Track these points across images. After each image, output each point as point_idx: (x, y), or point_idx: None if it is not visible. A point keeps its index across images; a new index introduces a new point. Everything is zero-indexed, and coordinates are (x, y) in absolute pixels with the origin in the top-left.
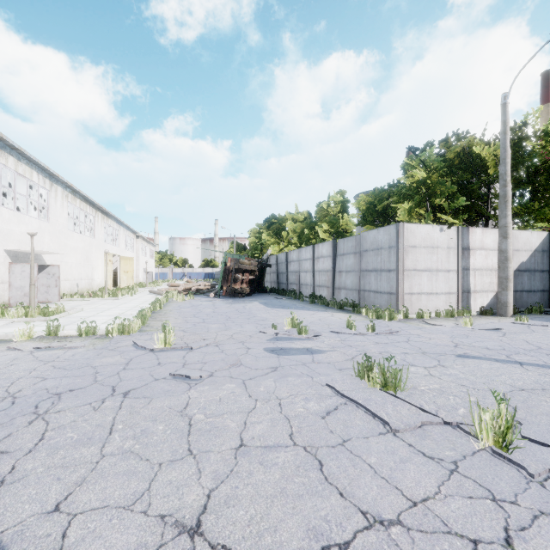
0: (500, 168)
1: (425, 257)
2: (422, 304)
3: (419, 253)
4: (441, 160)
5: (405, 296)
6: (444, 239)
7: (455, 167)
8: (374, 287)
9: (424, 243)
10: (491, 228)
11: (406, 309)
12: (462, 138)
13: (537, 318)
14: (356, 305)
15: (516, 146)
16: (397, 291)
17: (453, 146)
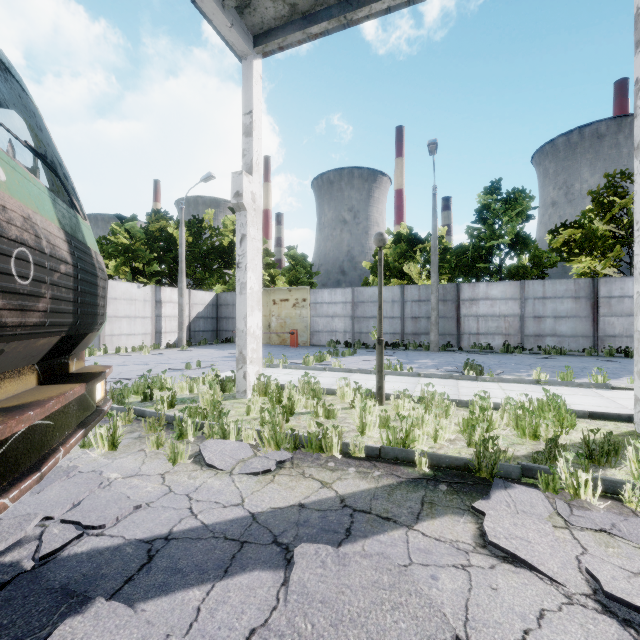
0: (179, 250)
1: (125, 307)
2: (122, 343)
3: (120, 304)
4: (147, 230)
5: (107, 337)
6: (142, 294)
7: (157, 238)
8: None
9: (125, 296)
10: (189, 285)
11: (106, 347)
12: (163, 218)
13: (199, 347)
14: None
15: (195, 234)
16: (100, 334)
17: (153, 224)
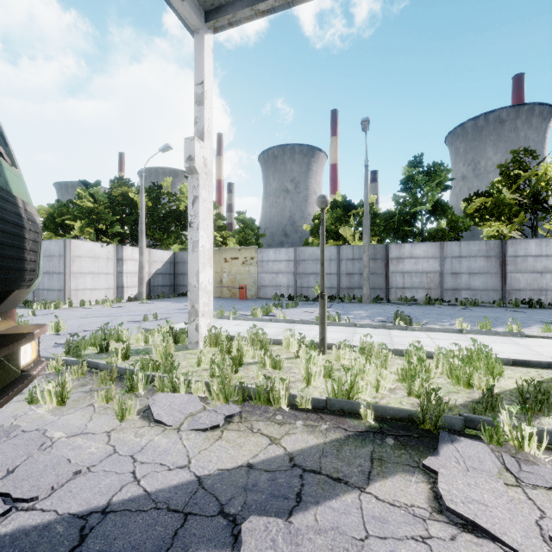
0: (140, 213)
1: (90, 264)
2: (87, 297)
3: (85, 261)
4: (110, 194)
5: (72, 292)
6: (105, 252)
7: (120, 202)
8: (47, 286)
9: (89, 254)
10: (149, 245)
11: (71, 301)
12: (125, 184)
13: (158, 300)
14: (29, 301)
15: (155, 199)
16: (65, 288)
17: (115, 189)
